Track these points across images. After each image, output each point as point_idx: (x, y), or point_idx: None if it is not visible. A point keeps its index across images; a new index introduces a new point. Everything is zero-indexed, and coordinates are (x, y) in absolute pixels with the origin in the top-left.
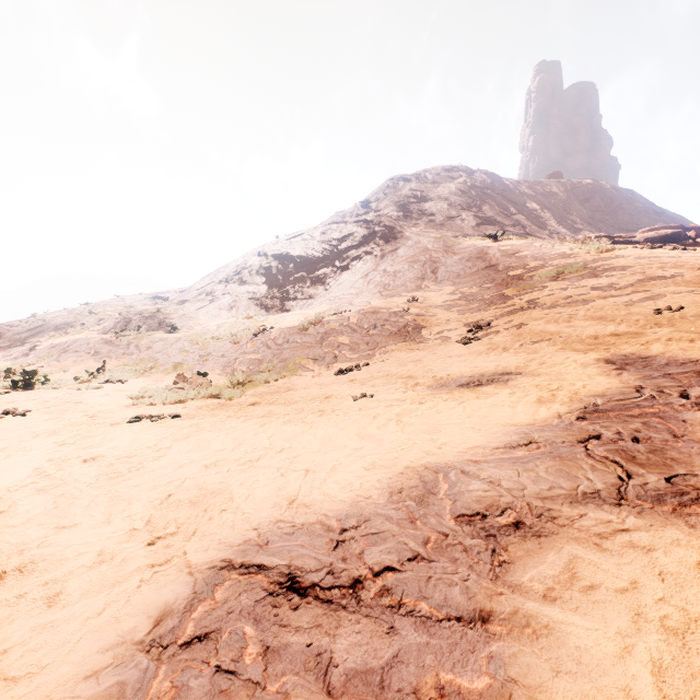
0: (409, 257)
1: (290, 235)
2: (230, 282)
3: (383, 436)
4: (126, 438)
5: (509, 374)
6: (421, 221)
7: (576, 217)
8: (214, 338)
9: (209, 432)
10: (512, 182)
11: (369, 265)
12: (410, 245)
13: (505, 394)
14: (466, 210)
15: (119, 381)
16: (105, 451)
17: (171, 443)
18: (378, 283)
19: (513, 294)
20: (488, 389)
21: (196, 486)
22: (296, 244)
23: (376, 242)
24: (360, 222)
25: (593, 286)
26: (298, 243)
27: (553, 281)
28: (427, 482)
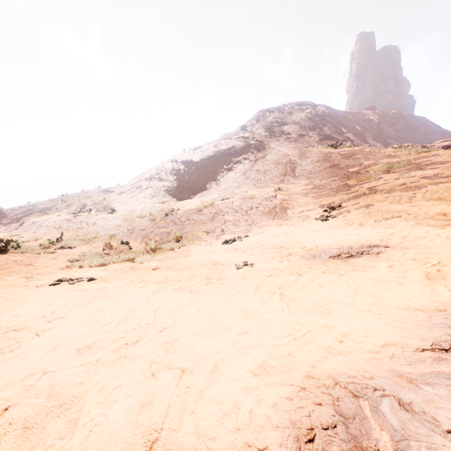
0: (274, 160)
1: (193, 148)
2: (152, 180)
3: (269, 316)
4: (35, 302)
5: (377, 247)
6: (281, 138)
7: (387, 135)
8: (139, 217)
9: (107, 299)
10: (342, 112)
11: (246, 166)
12: (275, 152)
13: (384, 267)
14: (312, 130)
15: (70, 247)
16: (5, 319)
17: (68, 311)
18: (253, 179)
19: (354, 184)
20: (362, 262)
21: (49, 388)
22: (197, 154)
23: (251, 151)
24: (240, 138)
25: (421, 175)
26: (198, 153)
27: (386, 174)
28: (346, 417)
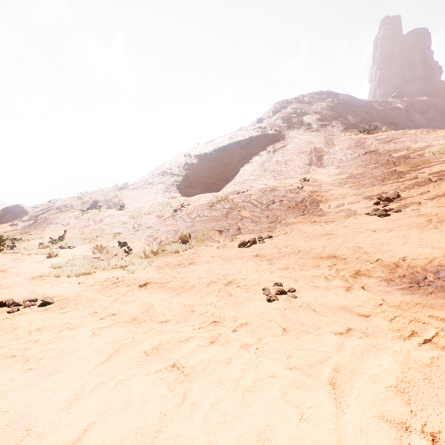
0: (296, 150)
1: (206, 141)
2: (164, 175)
3: None
4: None
5: None
6: (301, 129)
7: (417, 124)
8: (146, 213)
9: (15, 369)
10: (366, 101)
11: (264, 158)
12: (296, 141)
13: None
14: (335, 119)
15: (70, 246)
16: None
17: None
18: (272, 170)
19: (407, 170)
20: None
21: None
22: (211, 147)
23: (269, 141)
24: (257, 128)
25: None
26: (211, 146)
27: None
28: None
